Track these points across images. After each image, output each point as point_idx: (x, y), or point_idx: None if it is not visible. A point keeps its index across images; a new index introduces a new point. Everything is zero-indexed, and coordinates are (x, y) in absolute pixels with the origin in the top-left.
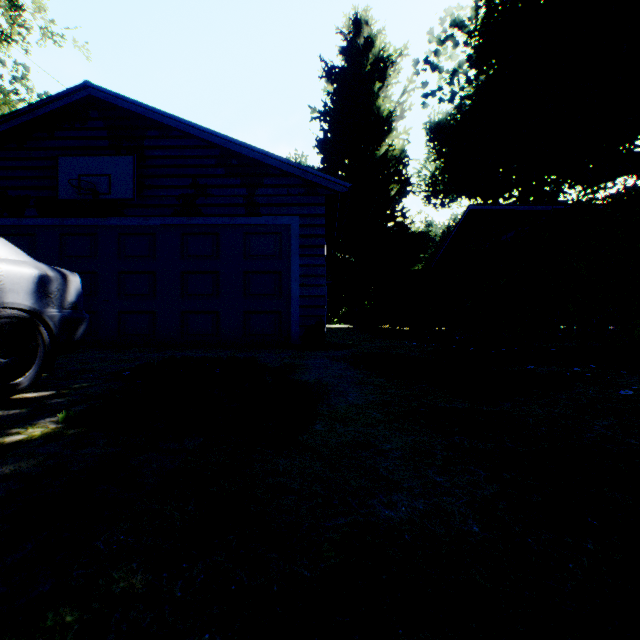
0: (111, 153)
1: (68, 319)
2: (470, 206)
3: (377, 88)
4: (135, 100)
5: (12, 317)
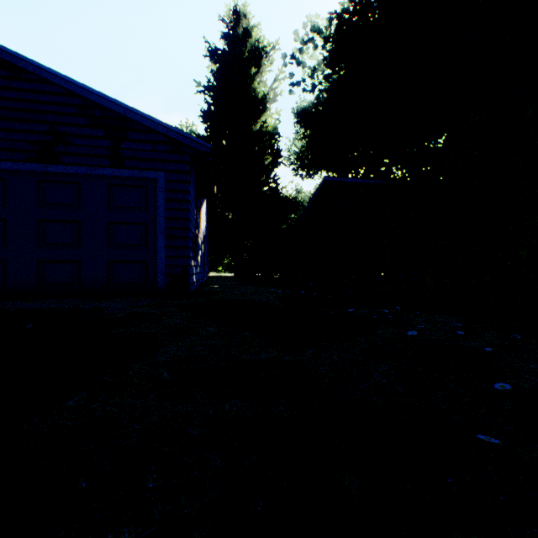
0: None
1: None
2: (325, 177)
3: (254, 73)
4: None
5: None
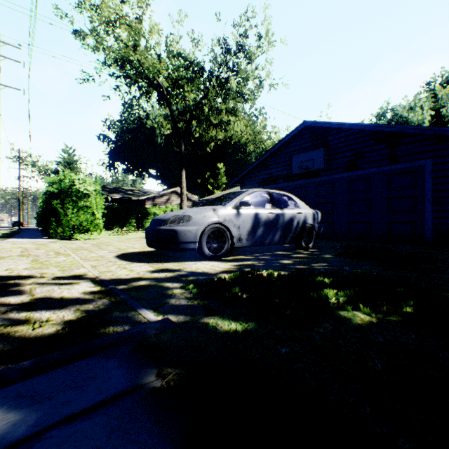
0: (312, 148)
1: (318, 227)
2: None
3: None
4: (325, 122)
5: (308, 227)
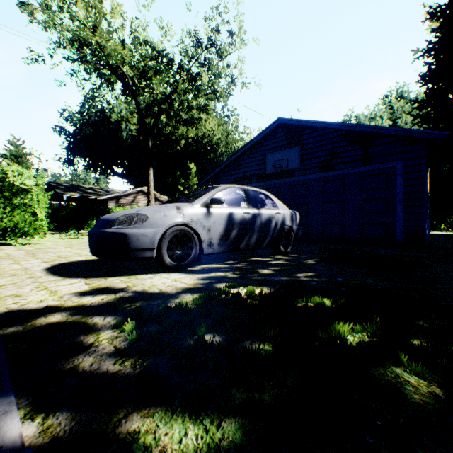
0: (287, 147)
1: (297, 229)
2: None
3: None
4: (300, 119)
5: (287, 229)
